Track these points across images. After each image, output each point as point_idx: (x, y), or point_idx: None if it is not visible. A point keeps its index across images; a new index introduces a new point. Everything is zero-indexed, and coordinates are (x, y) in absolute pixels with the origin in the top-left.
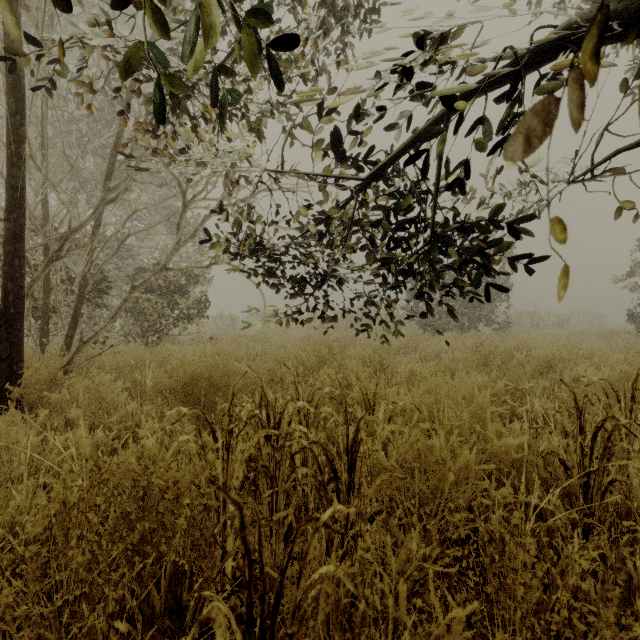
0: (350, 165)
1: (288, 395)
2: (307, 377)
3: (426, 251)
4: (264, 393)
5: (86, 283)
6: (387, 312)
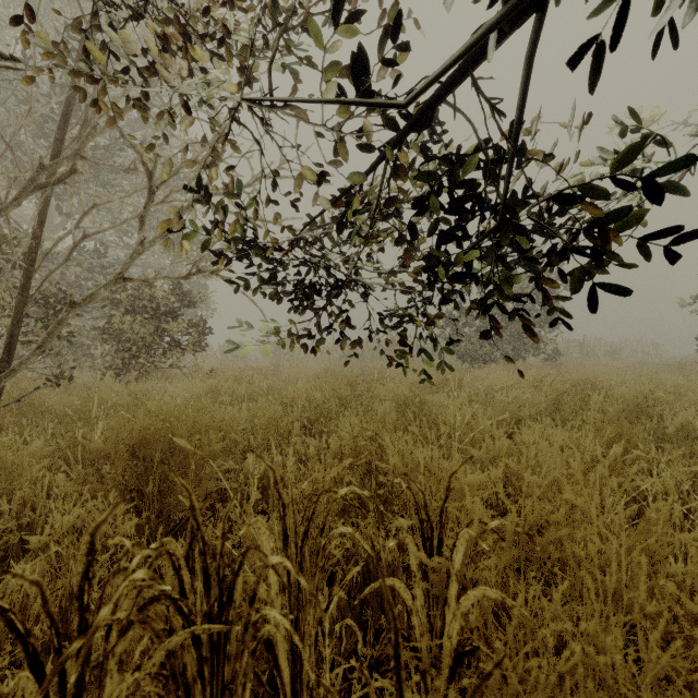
0: (383, 112)
1: (295, 454)
2: (323, 425)
3: (495, 248)
4: (196, 523)
5: (25, 300)
6: (431, 339)
